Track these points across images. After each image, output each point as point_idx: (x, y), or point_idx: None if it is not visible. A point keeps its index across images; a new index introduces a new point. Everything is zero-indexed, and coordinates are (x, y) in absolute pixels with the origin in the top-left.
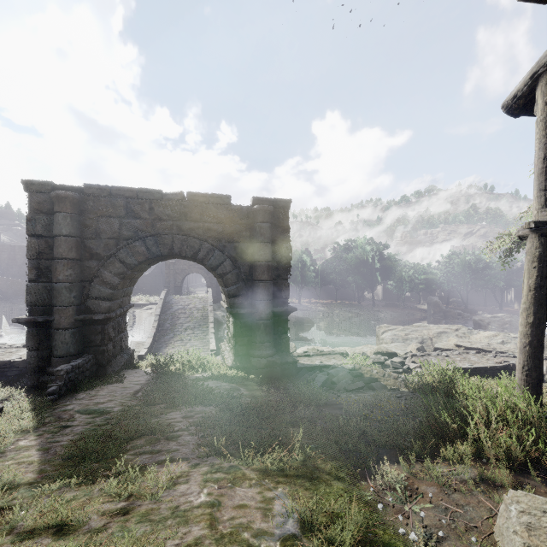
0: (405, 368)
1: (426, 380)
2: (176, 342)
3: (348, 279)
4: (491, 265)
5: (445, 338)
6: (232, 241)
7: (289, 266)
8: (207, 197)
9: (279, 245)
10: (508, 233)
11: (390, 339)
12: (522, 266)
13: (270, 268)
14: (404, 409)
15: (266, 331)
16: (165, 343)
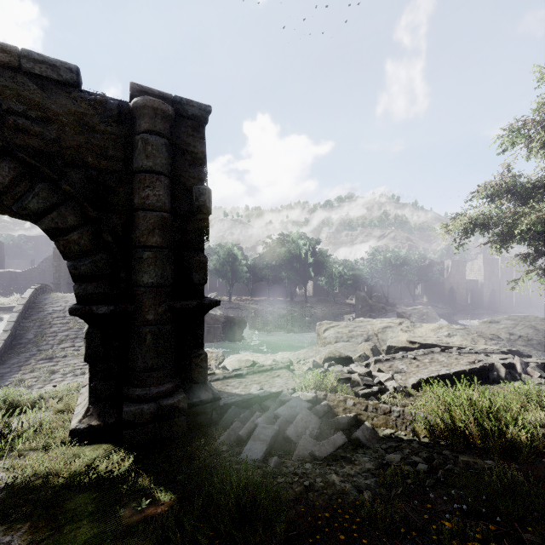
0: (376, 383)
1: (452, 421)
2: (39, 361)
3: (281, 274)
4: (408, 261)
5: (391, 334)
6: (82, 163)
7: (206, 225)
8: (13, 54)
9: (186, 185)
10: (463, 214)
11: (334, 338)
12: (431, 263)
13: (167, 225)
14: (488, 544)
15: (157, 346)
16: (18, 364)
